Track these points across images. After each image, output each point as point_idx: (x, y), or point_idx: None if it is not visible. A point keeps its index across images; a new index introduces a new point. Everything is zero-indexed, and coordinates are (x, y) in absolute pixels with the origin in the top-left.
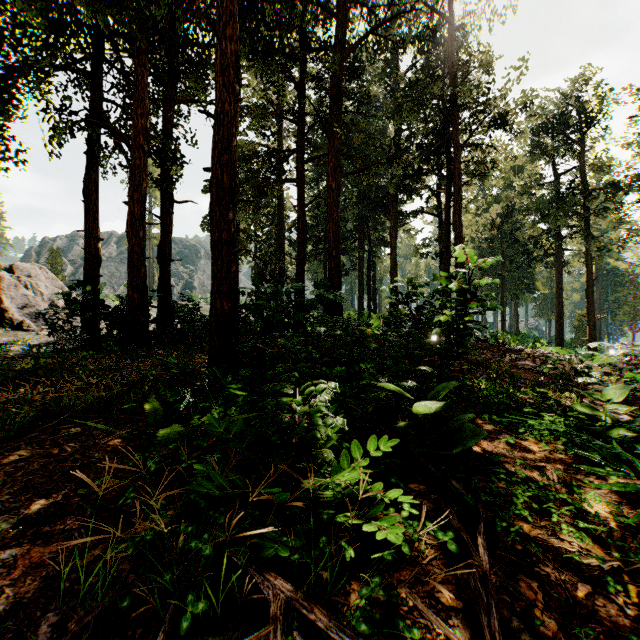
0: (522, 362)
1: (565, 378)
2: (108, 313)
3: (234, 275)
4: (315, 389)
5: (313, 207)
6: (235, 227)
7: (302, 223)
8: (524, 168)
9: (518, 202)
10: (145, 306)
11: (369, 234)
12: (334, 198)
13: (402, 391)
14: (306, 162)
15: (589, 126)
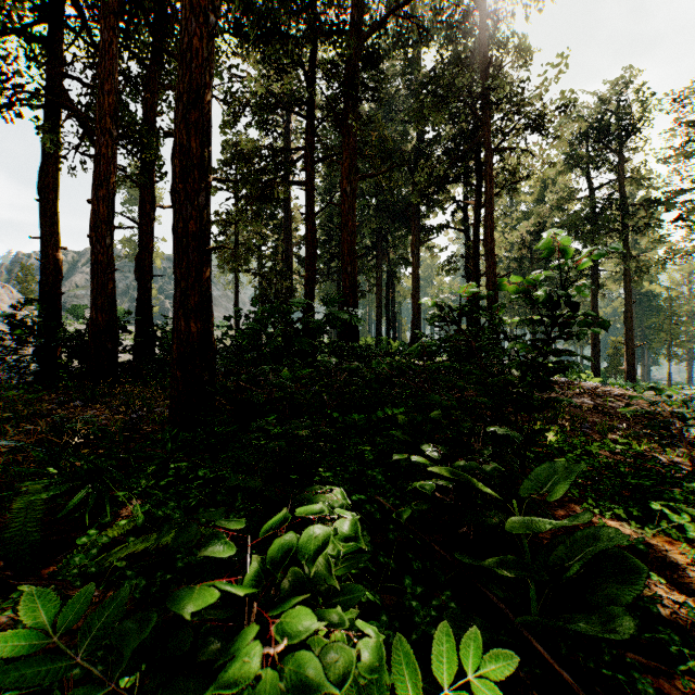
0: (574, 398)
1: (663, 427)
2: (65, 339)
3: (207, 284)
4: (297, 543)
5: (325, 220)
6: (209, 216)
7: (311, 233)
8: (555, 182)
9: (550, 218)
10: (113, 330)
11: (388, 252)
12: (349, 204)
13: (482, 487)
14: (316, 162)
15: (627, 135)
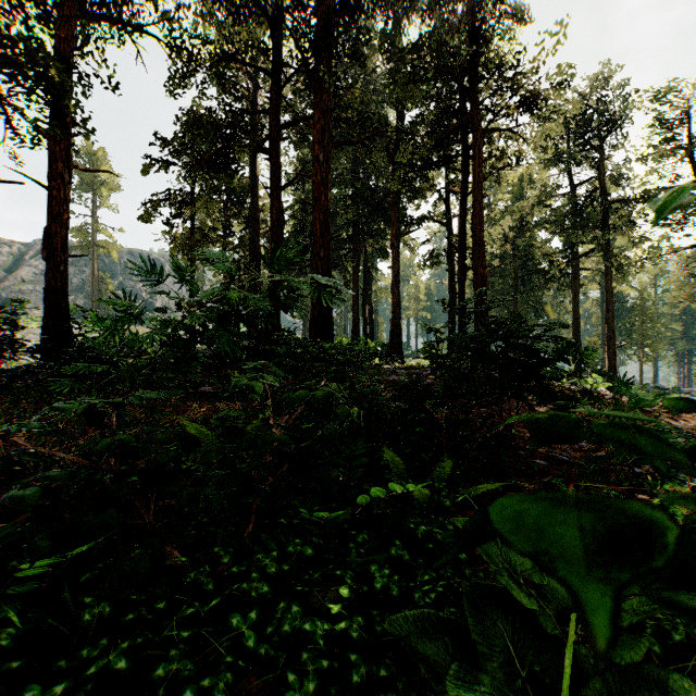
0: None
1: None
2: None
3: None
4: None
5: (298, 211)
6: None
7: (277, 211)
8: (533, 181)
9: (531, 215)
10: None
11: (365, 246)
12: (322, 174)
13: None
14: (283, 126)
15: (609, 131)
